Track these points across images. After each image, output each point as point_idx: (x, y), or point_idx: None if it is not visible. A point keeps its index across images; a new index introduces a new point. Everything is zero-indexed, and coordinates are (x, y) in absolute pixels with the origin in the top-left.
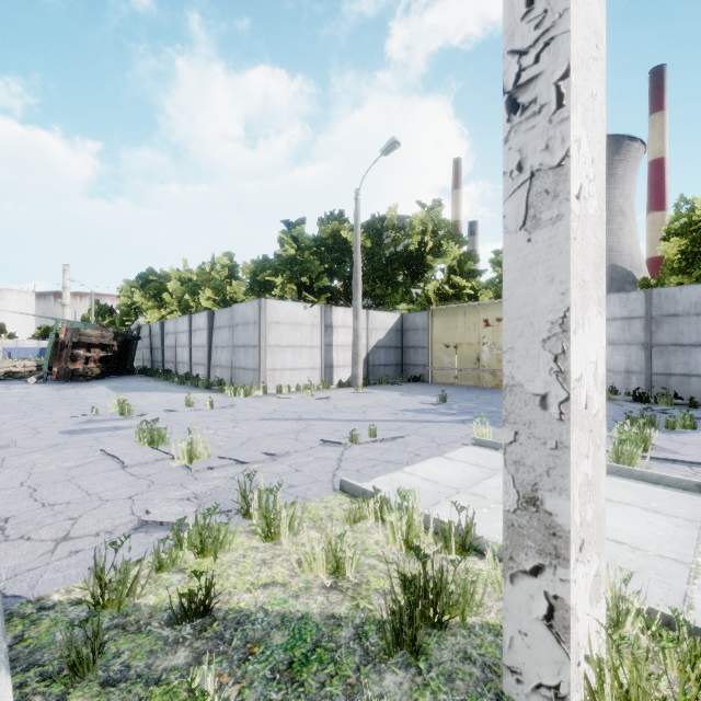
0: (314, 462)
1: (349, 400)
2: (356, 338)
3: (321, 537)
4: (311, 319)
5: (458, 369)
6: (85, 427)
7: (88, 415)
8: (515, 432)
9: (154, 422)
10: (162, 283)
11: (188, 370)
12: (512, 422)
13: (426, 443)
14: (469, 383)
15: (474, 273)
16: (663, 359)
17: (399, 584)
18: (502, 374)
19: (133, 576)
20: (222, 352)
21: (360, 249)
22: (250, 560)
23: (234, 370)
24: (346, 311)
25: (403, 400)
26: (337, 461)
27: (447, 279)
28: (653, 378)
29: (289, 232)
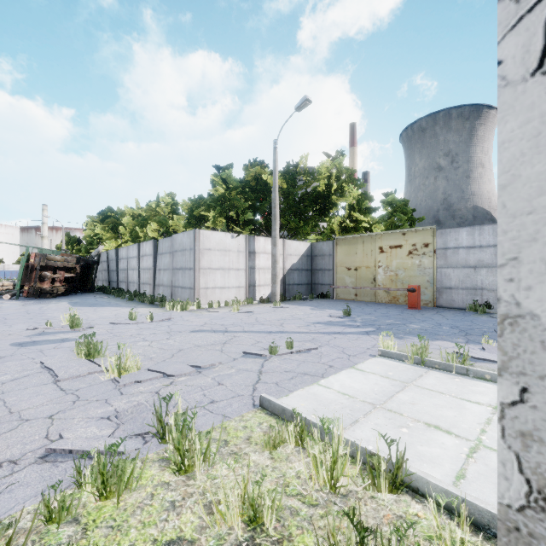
0: (236, 375)
1: (269, 313)
2: (274, 262)
3: (236, 481)
4: (237, 246)
5: (358, 288)
6: (36, 339)
7: (39, 328)
8: (522, 387)
9: (91, 336)
10: (118, 218)
11: (137, 289)
12: (516, 372)
13: (338, 354)
14: (367, 299)
15: (370, 210)
16: None
17: (326, 540)
18: (394, 291)
19: (17, 530)
20: (164, 273)
21: (278, 189)
22: (157, 502)
23: (174, 289)
24: (266, 240)
25: (314, 313)
26: (258, 373)
27: (348, 215)
28: None
29: (219, 175)
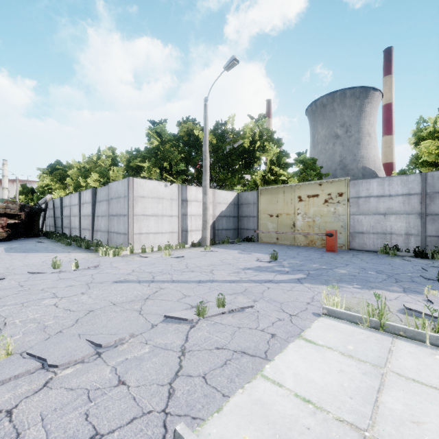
0: (149, 359)
1: (199, 258)
2: (205, 210)
3: None
4: (170, 194)
5: (280, 232)
6: None
7: None
8: None
9: None
10: (66, 170)
11: (78, 234)
12: None
13: (276, 313)
14: (287, 243)
15: (288, 165)
16: (435, 225)
17: None
18: (311, 235)
19: None
20: (102, 220)
21: (208, 144)
22: None
23: (110, 234)
24: (198, 189)
25: (242, 258)
26: (179, 355)
27: (269, 169)
28: (427, 239)
29: (154, 129)
